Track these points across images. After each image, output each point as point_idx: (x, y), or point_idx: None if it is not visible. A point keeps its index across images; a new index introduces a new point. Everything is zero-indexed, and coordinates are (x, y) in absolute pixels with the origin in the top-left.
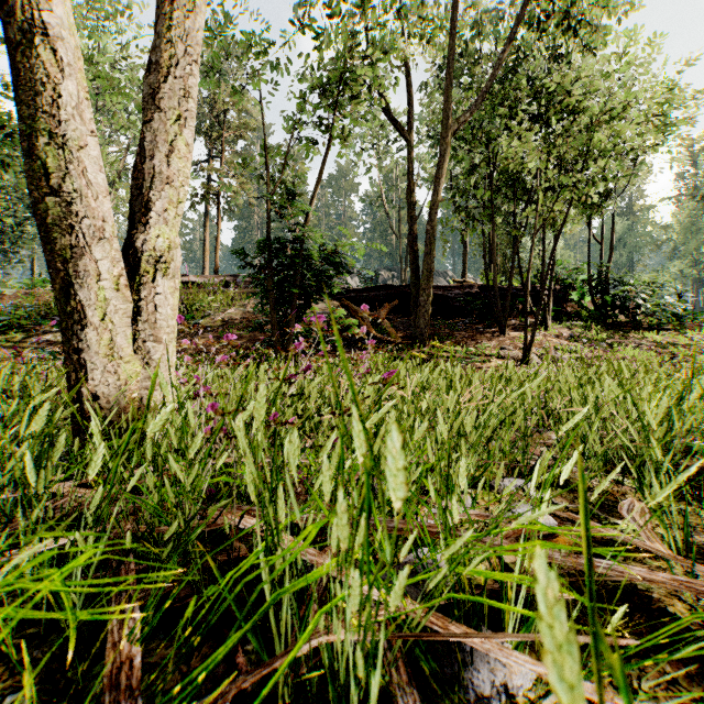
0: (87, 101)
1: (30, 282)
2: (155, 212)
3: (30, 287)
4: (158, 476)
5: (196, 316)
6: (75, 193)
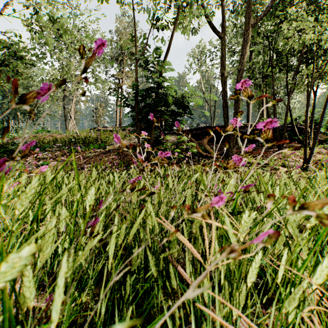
0: None
1: (36, 131)
2: None
3: (36, 133)
4: None
5: (105, 144)
6: None
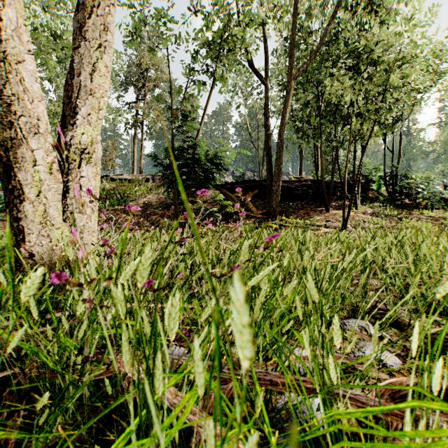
0: (25, 27)
1: None
2: (81, 116)
3: None
4: (55, 330)
5: (127, 200)
6: (14, 96)
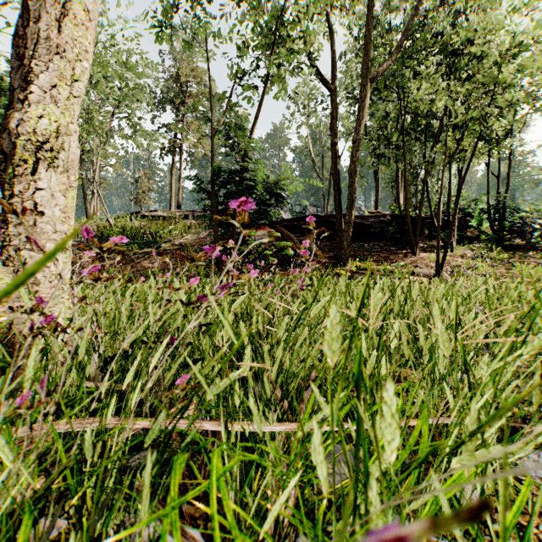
0: None
1: None
2: (37, 87)
3: None
4: None
5: (159, 241)
6: None
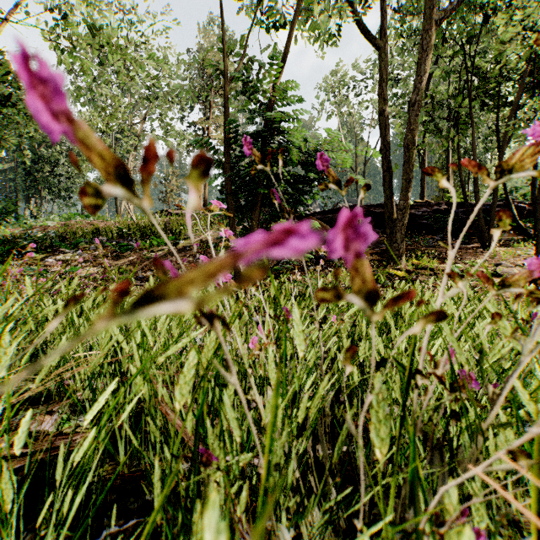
0: None
1: (67, 216)
2: None
3: (66, 220)
4: None
5: (179, 237)
6: None
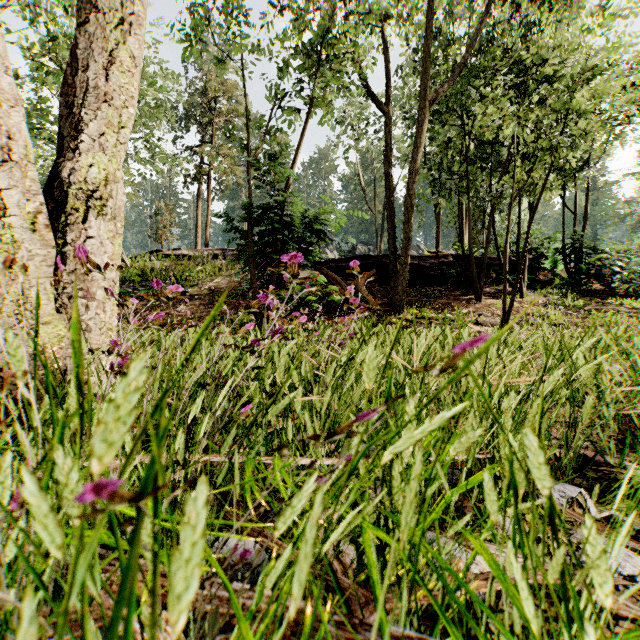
0: None
1: None
2: (87, 136)
3: None
4: None
5: (185, 285)
6: None
